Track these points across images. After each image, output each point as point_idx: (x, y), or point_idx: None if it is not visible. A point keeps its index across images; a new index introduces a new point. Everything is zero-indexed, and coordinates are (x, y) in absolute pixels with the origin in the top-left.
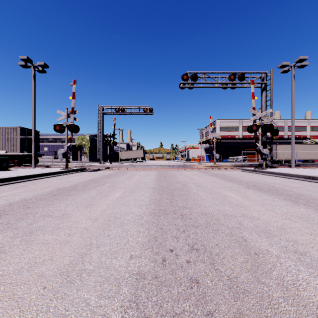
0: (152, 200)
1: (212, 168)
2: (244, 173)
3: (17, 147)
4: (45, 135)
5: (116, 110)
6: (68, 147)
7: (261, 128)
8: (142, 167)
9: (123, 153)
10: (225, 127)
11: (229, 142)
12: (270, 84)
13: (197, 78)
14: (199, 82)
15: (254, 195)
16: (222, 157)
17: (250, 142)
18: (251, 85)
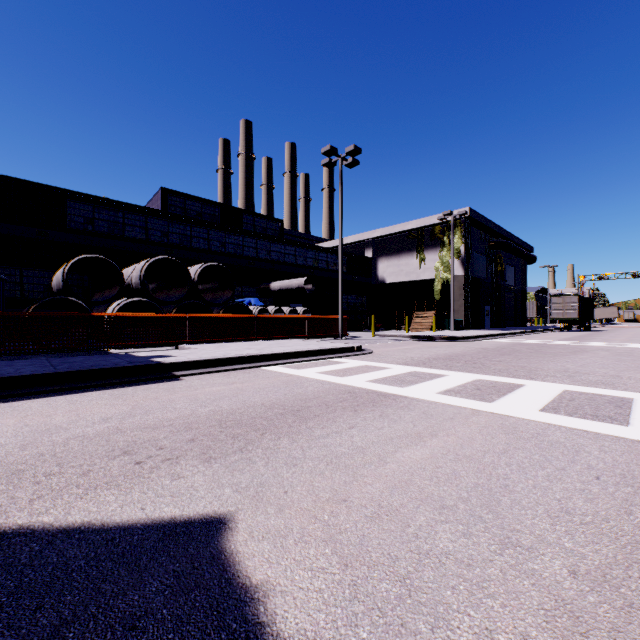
0: None
1: None
2: None
3: (533, 313)
4: None
5: (598, 278)
6: None
7: None
8: (634, 326)
9: None
10: None
11: None
12: None
13: None
14: None
15: None
16: None
17: None
18: None
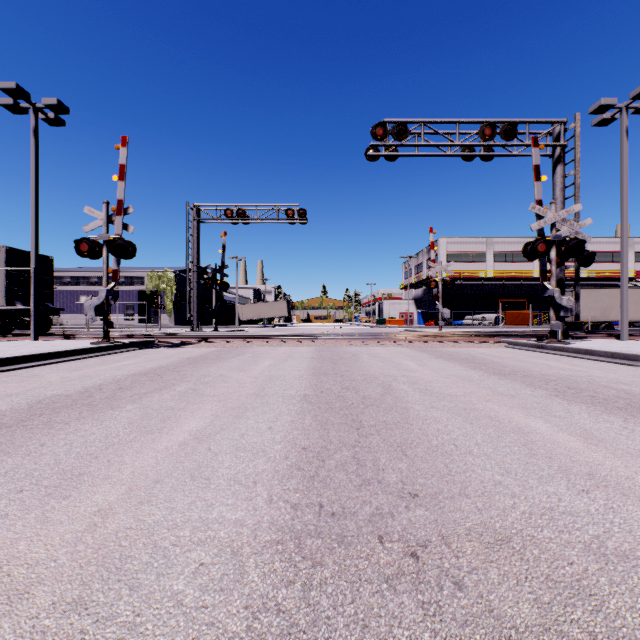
0: (294, 452)
1: (441, 341)
2: (519, 353)
3: None
4: (83, 271)
5: (227, 214)
6: (109, 291)
7: (555, 248)
8: (282, 337)
9: (247, 308)
10: (458, 254)
11: (465, 286)
12: (574, 148)
13: (406, 133)
14: (412, 144)
15: (607, 425)
16: (451, 316)
17: (509, 286)
18: (533, 149)
